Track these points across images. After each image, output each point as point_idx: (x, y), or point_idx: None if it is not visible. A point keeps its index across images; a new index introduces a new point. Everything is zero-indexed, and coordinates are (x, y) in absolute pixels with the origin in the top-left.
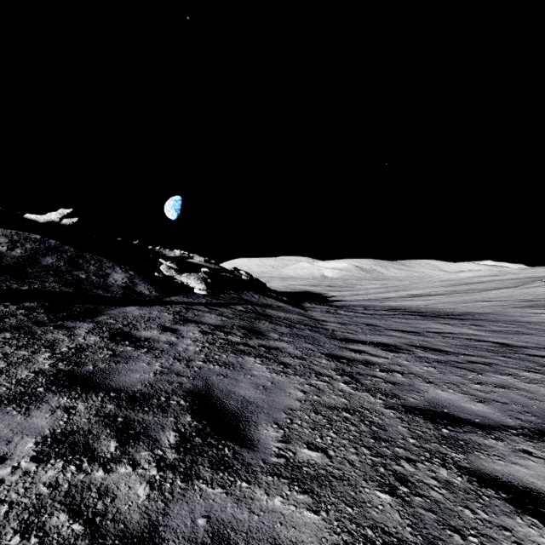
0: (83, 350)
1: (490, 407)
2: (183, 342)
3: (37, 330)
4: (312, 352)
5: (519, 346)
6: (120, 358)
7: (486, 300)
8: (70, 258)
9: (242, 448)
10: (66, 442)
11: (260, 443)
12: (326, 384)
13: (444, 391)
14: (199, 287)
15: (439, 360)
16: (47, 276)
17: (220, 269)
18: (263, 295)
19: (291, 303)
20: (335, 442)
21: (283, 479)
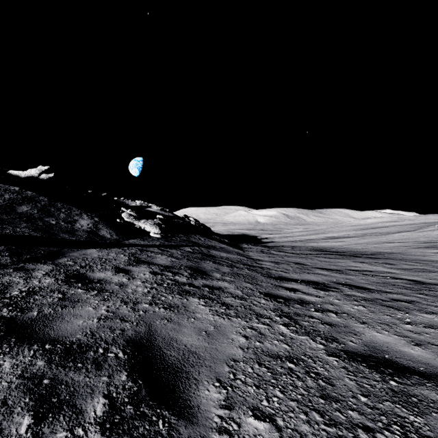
0: (34, 293)
1: (428, 351)
2: (133, 283)
3: None
4: (252, 292)
5: (430, 283)
6: (68, 301)
7: (391, 241)
8: (43, 207)
9: (179, 420)
10: None
11: (200, 410)
12: (267, 327)
13: (379, 332)
14: (154, 231)
15: (366, 298)
16: (20, 222)
17: (173, 216)
18: (208, 237)
19: (231, 244)
20: (282, 405)
21: None
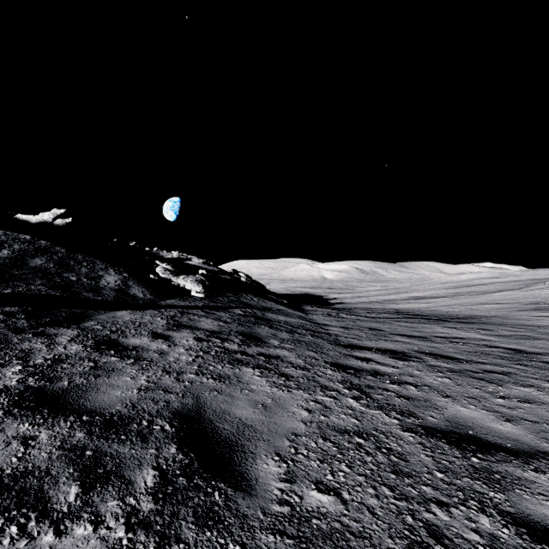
0: (61, 361)
1: (519, 427)
2: (175, 351)
3: (13, 338)
4: (316, 362)
5: (533, 352)
6: (102, 370)
7: (490, 302)
8: (60, 259)
9: (236, 491)
10: (14, 488)
11: (258, 483)
12: (333, 400)
13: (464, 407)
14: (196, 289)
15: (453, 369)
16: (34, 278)
17: (219, 271)
18: (263, 297)
19: (291, 306)
20: (349, 479)
21: (287, 539)
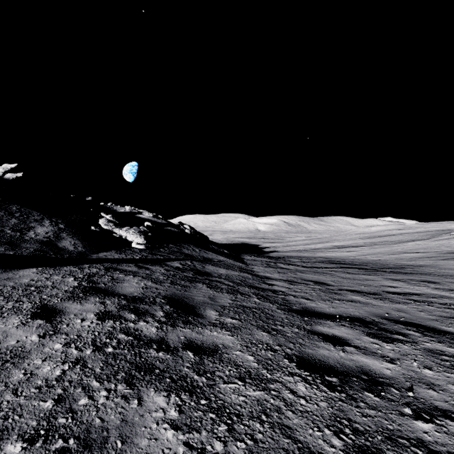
0: None
1: None
2: (42, 350)
3: None
4: (274, 357)
5: None
6: None
7: (409, 251)
8: None
9: None
10: None
11: None
12: None
13: None
14: (138, 241)
15: None
16: None
17: (167, 223)
18: (204, 248)
19: (232, 256)
20: None
21: None
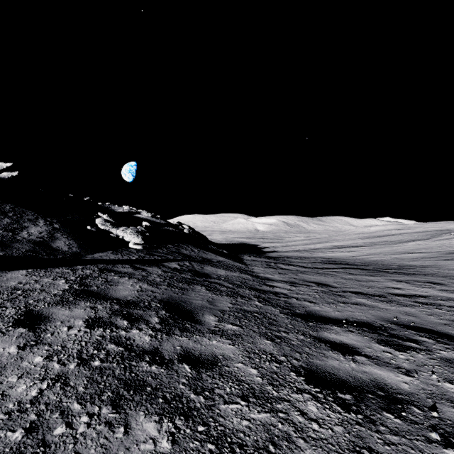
0: None
1: None
2: (20, 364)
3: None
4: (279, 370)
5: None
6: None
7: (410, 251)
8: None
9: None
10: None
11: None
12: None
13: None
14: (135, 241)
15: None
16: None
17: (166, 223)
18: (203, 248)
19: (231, 256)
20: None
21: None
